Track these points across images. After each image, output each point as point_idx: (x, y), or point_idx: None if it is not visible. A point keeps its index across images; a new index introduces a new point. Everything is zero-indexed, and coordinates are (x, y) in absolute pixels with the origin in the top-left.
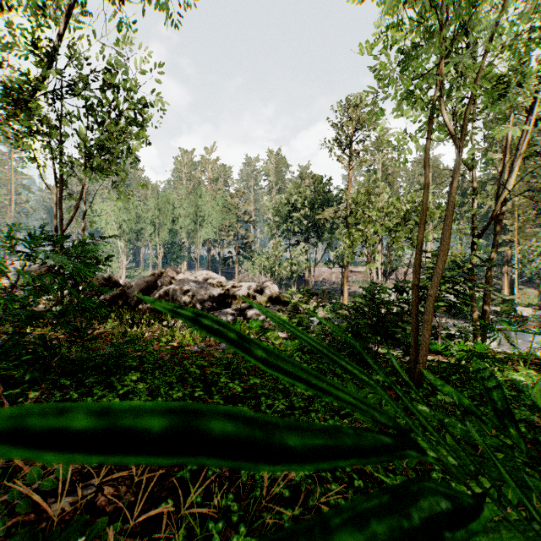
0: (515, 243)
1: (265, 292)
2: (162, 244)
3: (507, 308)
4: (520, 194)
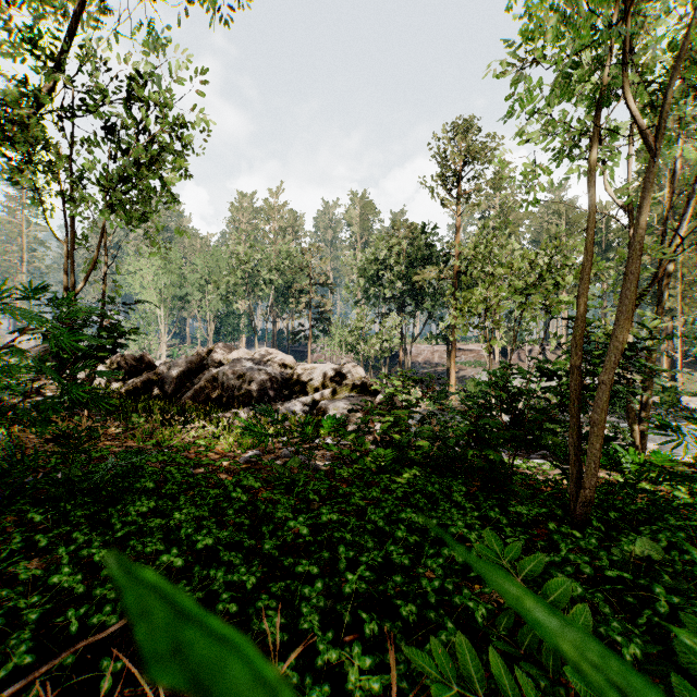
0: (677, 312)
1: (347, 377)
2: (214, 314)
3: (669, 398)
4: (696, 243)
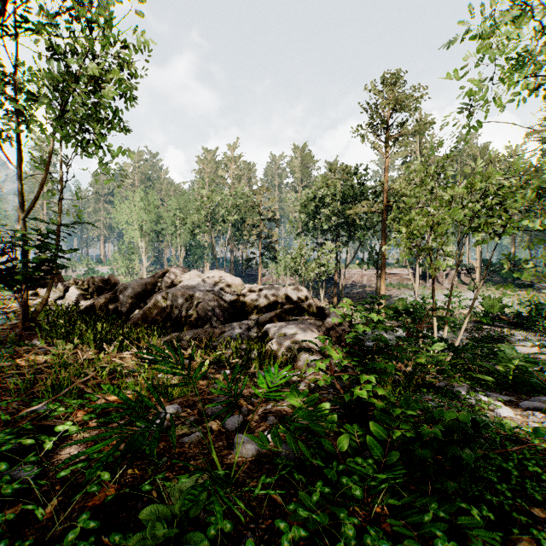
0: None
1: (292, 299)
2: (183, 245)
3: None
4: None
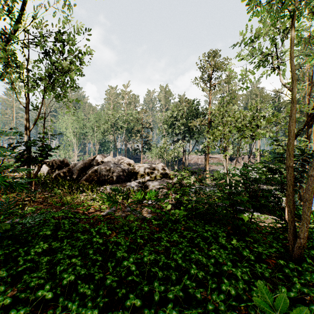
0: (312, 140)
1: (159, 170)
2: (98, 141)
3: None
4: None
